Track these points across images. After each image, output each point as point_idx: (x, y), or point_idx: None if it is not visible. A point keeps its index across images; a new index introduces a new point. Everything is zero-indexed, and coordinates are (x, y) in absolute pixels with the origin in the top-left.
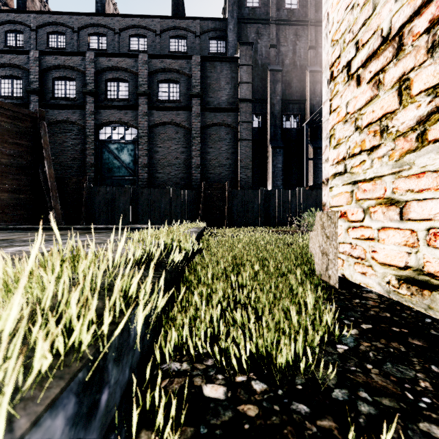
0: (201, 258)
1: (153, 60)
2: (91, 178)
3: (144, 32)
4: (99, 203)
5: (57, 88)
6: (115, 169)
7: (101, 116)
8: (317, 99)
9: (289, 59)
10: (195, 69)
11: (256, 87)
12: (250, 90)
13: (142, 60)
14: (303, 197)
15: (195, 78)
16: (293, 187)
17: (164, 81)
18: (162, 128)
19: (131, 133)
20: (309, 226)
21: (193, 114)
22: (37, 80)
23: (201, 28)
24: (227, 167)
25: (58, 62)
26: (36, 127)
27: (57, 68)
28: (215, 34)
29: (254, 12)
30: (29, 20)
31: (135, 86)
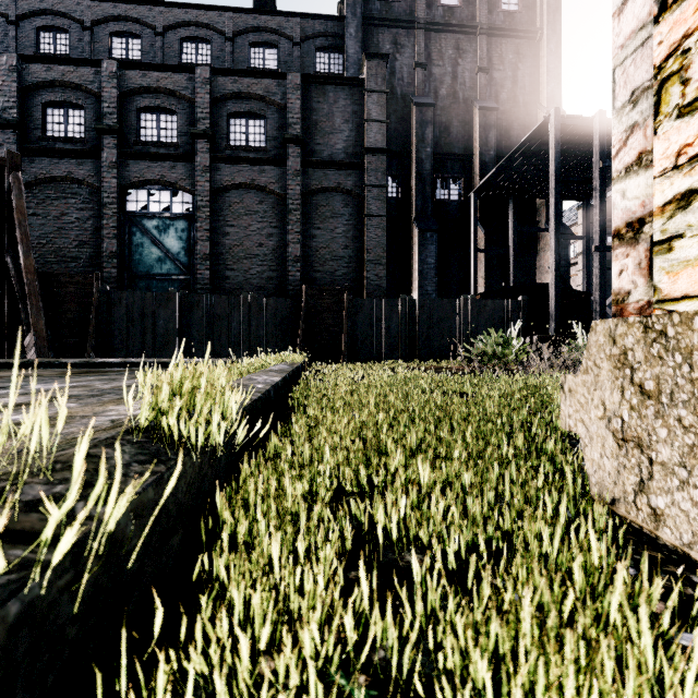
0: (288, 430)
1: (220, 77)
2: (111, 278)
3: (206, 34)
4: (121, 320)
5: (50, 120)
6: (154, 262)
7: (130, 172)
8: (491, 154)
9: (446, 87)
10: (291, 96)
11: (392, 132)
12: (383, 133)
13: (200, 76)
14: (472, 311)
15: (292, 111)
16: (453, 296)
17: (240, 114)
18: (235, 194)
19: (182, 201)
20: (486, 360)
21: (289, 171)
22: (14, 106)
23: (302, 31)
24: (345, 262)
25: (53, 75)
26: (2, 184)
27: (50, 87)
28: (325, 42)
29: (390, 9)
30: (3, 4)
31: (189, 122)
